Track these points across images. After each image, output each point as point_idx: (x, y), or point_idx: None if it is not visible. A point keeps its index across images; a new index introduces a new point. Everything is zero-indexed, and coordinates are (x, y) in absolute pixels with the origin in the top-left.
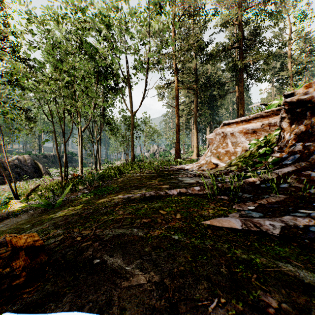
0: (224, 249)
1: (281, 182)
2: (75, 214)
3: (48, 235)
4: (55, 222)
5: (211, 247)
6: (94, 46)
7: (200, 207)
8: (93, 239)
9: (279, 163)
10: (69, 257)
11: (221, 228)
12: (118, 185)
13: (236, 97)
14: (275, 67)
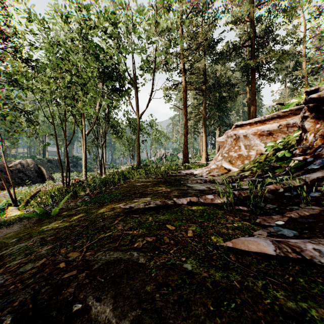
0: (258, 289)
1: (313, 190)
2: (68, 227)
3: (29, 257)
4: (44, 237)
5: (240, 286)
6: (98, 45)
7: (215, 221)
8: (79, 267)
9: (303, 168)
10: (41, 298)
11: (247, 253)
12: (121, 192)
13: (247, 99)
14: (289, 67)
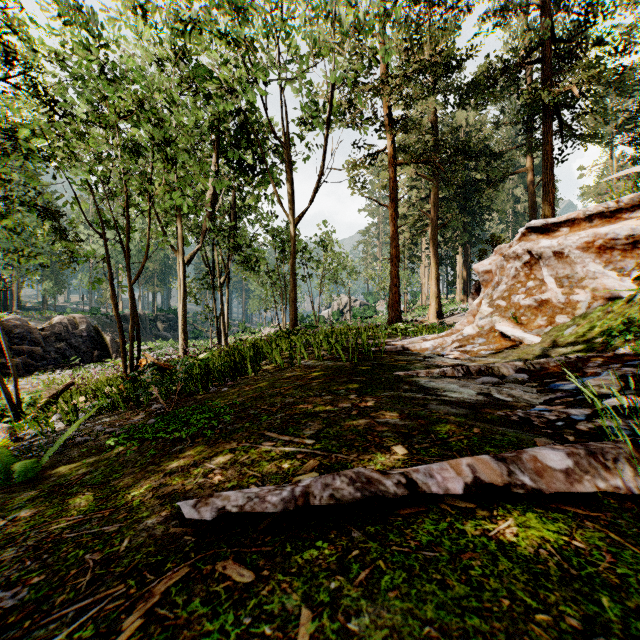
0: None
1: None
2: None
3: None
4: None
5: None
6: (208, 70)
7: None
8: None
9: None
10: None
11: None
12: (236, 402)
13: (529, 183)
14: (625, 110)
